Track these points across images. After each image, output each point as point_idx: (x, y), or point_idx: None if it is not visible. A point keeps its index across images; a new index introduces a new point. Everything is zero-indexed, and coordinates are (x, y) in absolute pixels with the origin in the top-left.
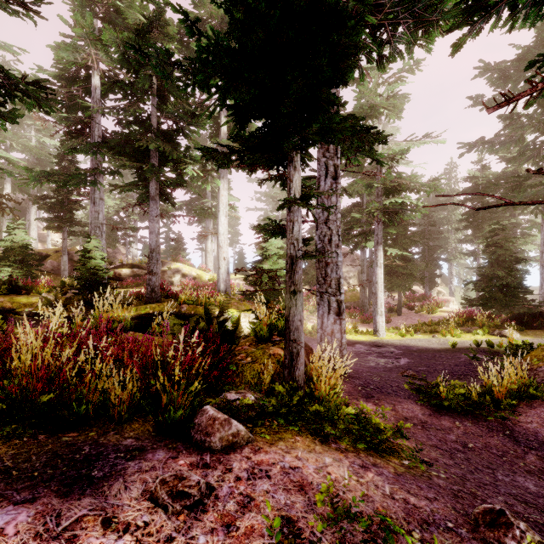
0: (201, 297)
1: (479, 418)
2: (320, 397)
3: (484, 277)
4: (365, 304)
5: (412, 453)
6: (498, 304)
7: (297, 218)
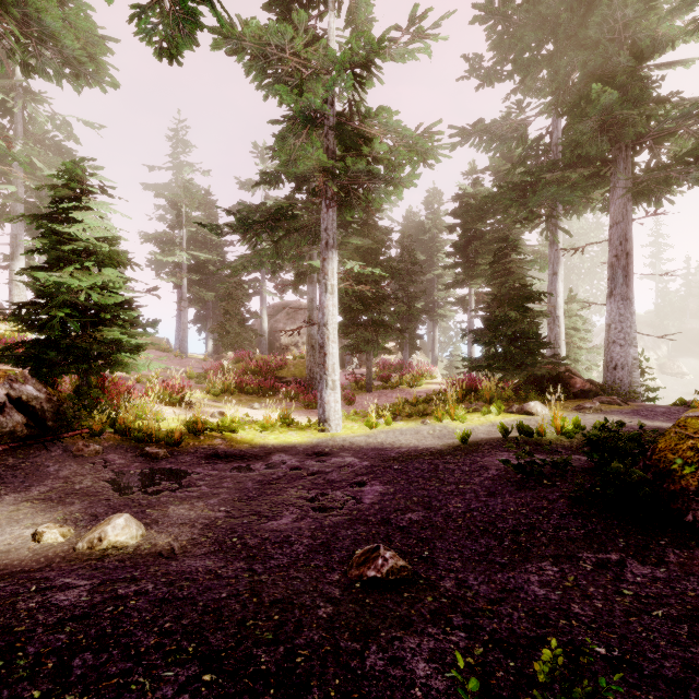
0: None
1: None
2: None
3: (488, 324)
4: (315, 376)
5: None
6: (509, 364)
7: None
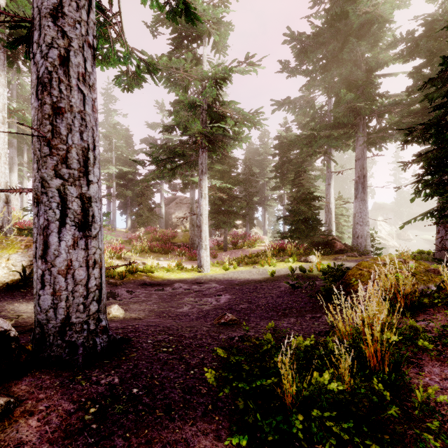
0: None
1: None
2: None
3: (291, 213)
4: (194, 242)
5: None
6: (302, 235)
7: None
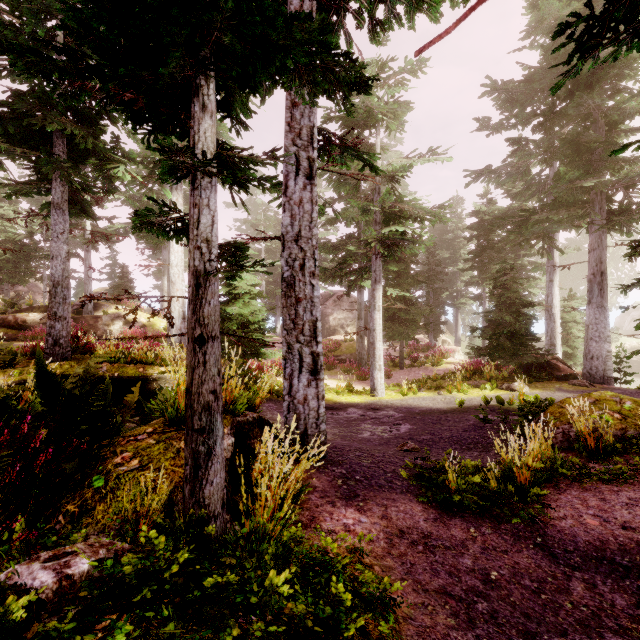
0: (132, 351)
1: (500, 518)
2: (256, 526)
3: (491, 323)
4: (362, 357)
5: (406, 634)
6: (506, 354)
7: (209, 202)
